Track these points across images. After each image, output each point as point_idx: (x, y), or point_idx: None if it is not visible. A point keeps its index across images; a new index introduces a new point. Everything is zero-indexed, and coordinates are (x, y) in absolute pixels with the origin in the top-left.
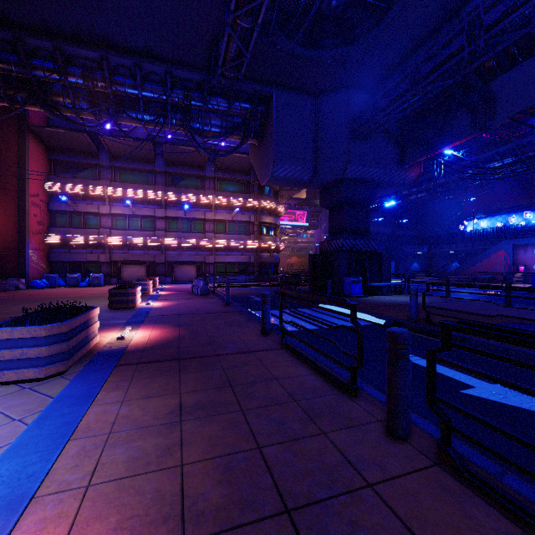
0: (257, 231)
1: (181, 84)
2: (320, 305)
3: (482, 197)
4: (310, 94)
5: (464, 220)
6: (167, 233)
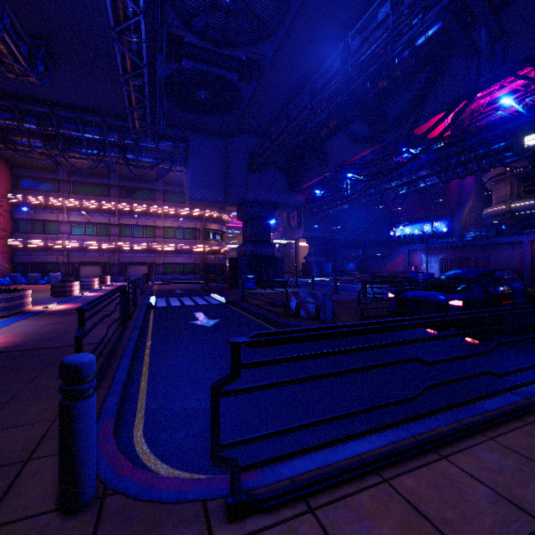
0: (203, 236)
1: (117, 128)
2: (211, 294)
3: (407, 208)
4: (220, 136)
5: (394, 226)
6: (121, 238)
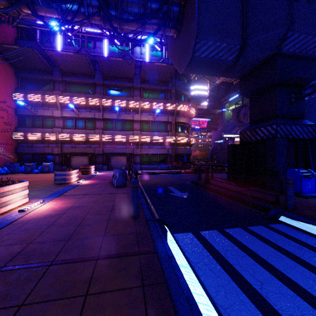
0: (174, 129)
1: None
2: (284, 219)
3: None
4: None
5: None
6: (104, 131)
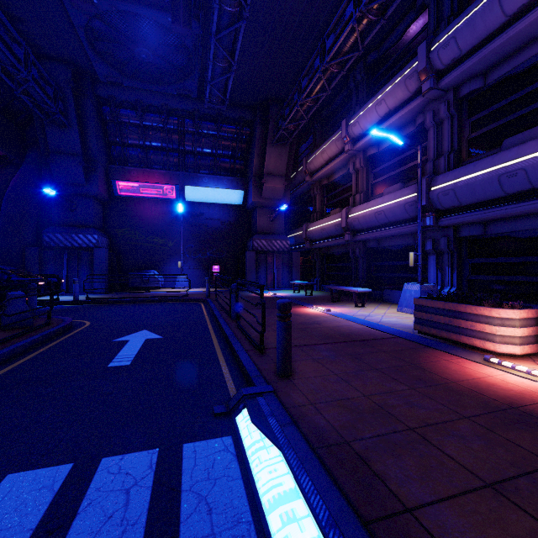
0: None
1: None
2: None
3: None
4: None
5: None
6: None
